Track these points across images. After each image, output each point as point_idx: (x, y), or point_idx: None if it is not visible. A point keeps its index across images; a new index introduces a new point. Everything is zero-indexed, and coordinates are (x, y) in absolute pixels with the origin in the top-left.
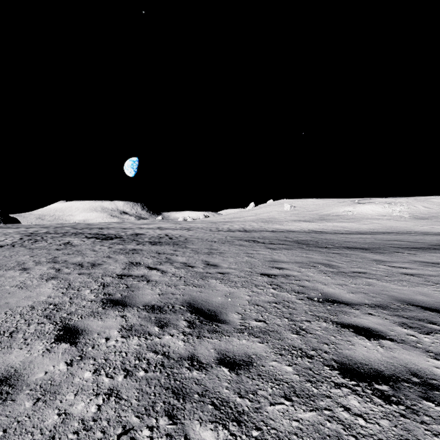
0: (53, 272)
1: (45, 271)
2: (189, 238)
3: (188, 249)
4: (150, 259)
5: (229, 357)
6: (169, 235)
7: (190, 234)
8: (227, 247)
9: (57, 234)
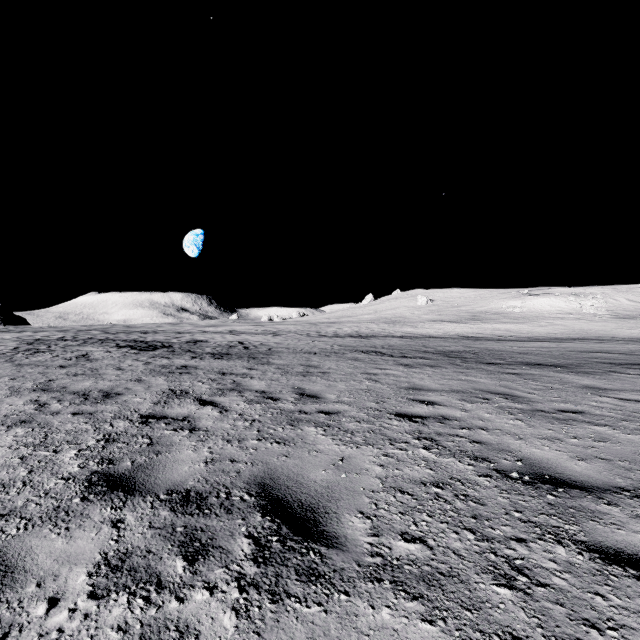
0: (31, 410)
1: (17, 409)
2: (275, 348)
3: (272, 366)
4: (206, 384)
5: None
6: (245, 343)
7: (276, 341)
8: (334, 362)
9: (75, 340)
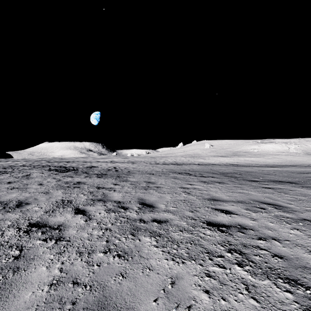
0: None
1: None
2: (131, 171)
3: (128, 182)
4: (85, 196)
5: None
6: (116, 168)
7: (133, 166)
8: (163, 180)
9: (29, 166)
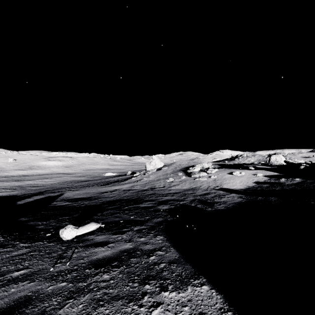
0: None
1: None
2: None
3: None
4: None
5: (10, 186)
6: None
7: None
8: None
9: None
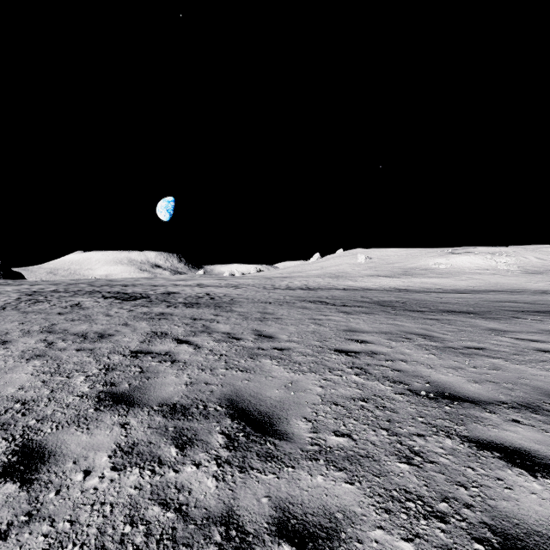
0: (42, 347)
1: (31, 346)
2: (236, 299)
3: (234, 313)
4: (181, 327)
5: (295, 518)
6: (211, 294)
7: (237, 292)
8: (286, 310)
9: (67, 292)
